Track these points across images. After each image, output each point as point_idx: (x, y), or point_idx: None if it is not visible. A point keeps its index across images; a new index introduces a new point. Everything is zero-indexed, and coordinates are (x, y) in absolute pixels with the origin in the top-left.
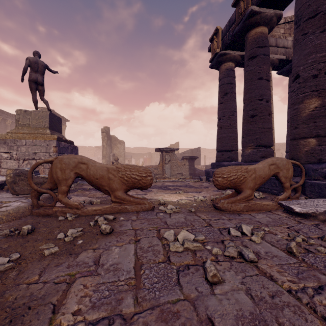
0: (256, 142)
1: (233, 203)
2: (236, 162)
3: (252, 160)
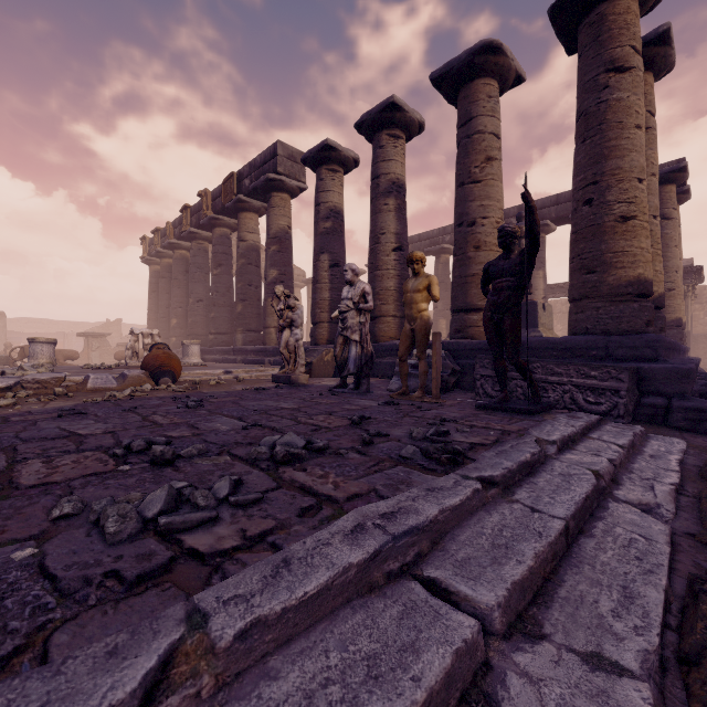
0: (165, 336)
1: None
2: None
3: None
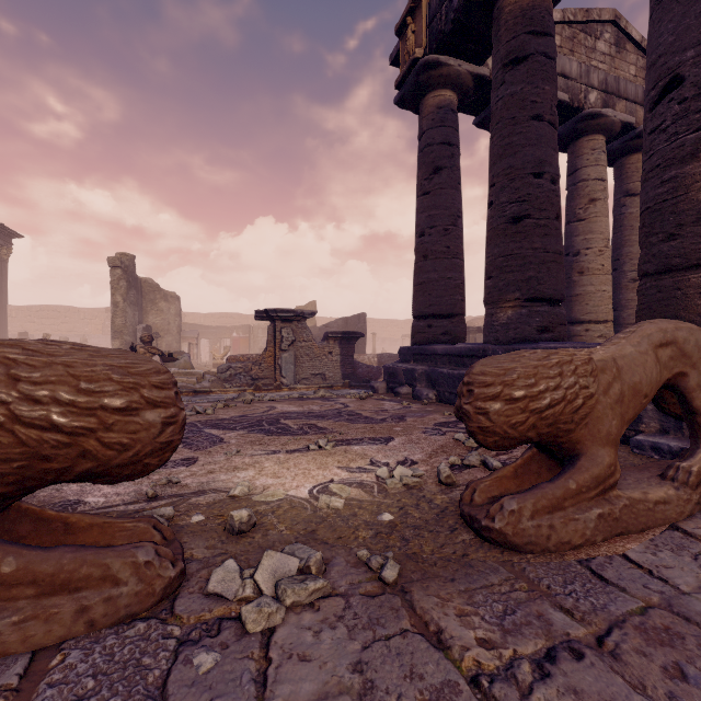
0: (529, 289)
1: (554, 511)
2: (470, 344)
3: (517, 339)
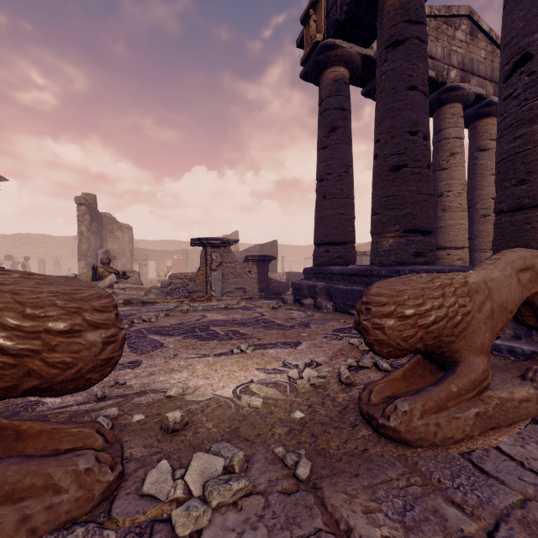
0: (406, 222)
1: (439, 411)
2: (359, 265)
3: (397, 262)
